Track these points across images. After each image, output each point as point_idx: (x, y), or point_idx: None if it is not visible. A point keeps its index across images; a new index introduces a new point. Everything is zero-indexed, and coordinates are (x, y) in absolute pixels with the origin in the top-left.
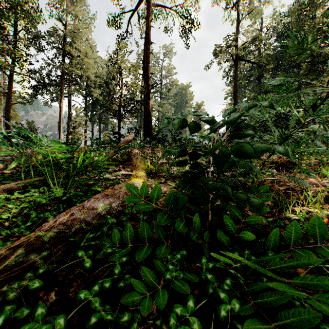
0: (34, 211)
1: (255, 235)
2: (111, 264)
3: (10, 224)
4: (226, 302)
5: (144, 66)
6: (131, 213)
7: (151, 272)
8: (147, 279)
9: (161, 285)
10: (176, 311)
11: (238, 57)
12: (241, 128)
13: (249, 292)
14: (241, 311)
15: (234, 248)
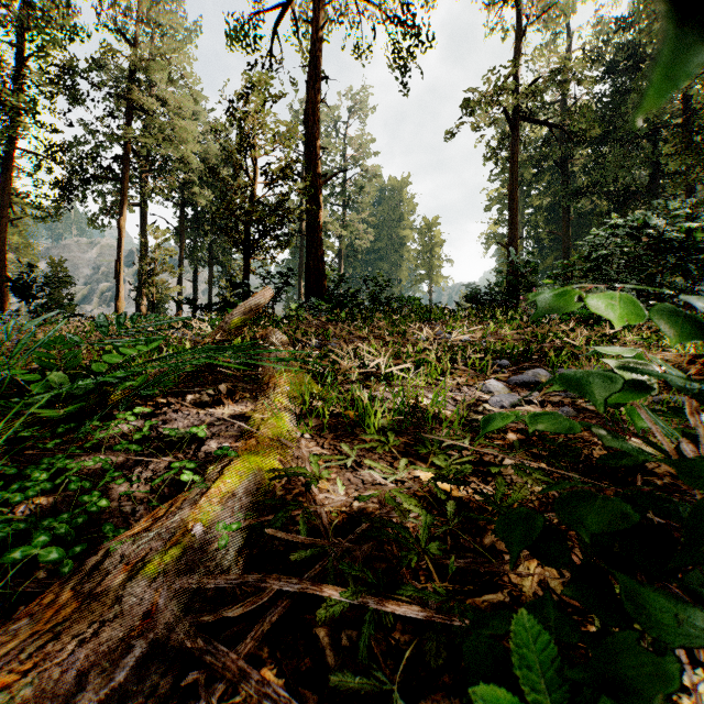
0: None
1: None
2: None
3: None
4: None
5: (306, 130)
6: None
7: None
8: None
9: None
10: None
11: (519, 115)
12: None
13: None
14: None
15: None
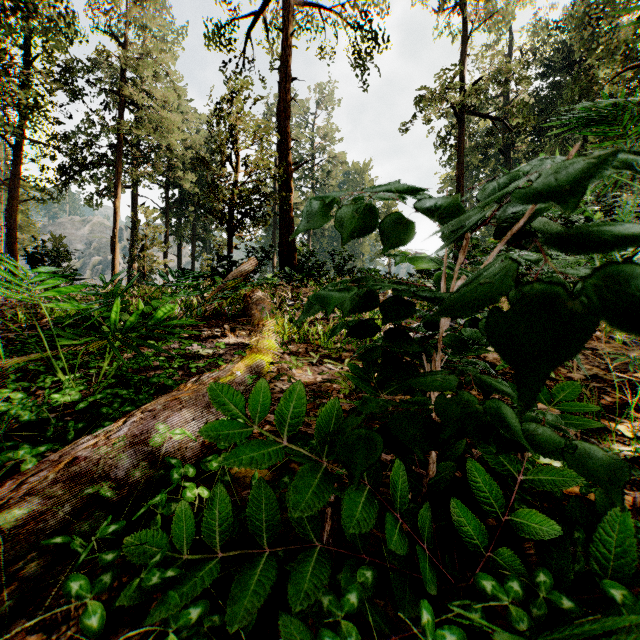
0: None
1: (552, 515)
2: None
3: None
4: None
5: (279, 125)
6: None
7: None
8: None
9: None
10: None
11: (465, 109)
12: (531, 232)
13: None
14: None
15: (499, 553)
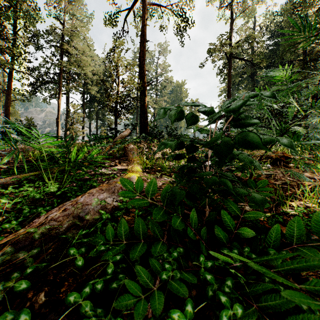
0: (27, 206)
1: (254, 231)
2: (105, 262)
3: (2, 220)
4: (228, 306)
5: (140, 63)
6: (127, 208)
7: (146, 272)
8: (142, 279)
9: (157, 286)
10: (173, 316)
11: (232, 55)
12: (241, 120)
13: (250, 293)
14: (244, 316)
15: (232, 244)
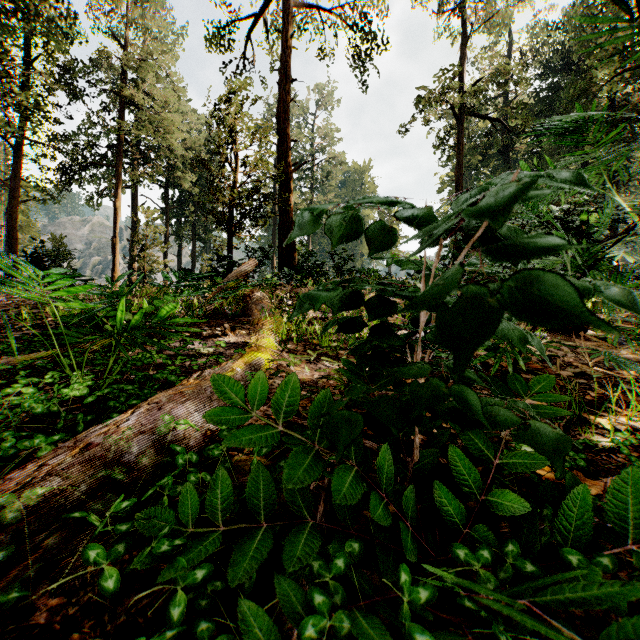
0: (12, 431)
1: (526, 496)
2: None
3: None
4: None
5: (279, 126)
6: None
7: (265, 619)
8: None
9: None
10: None
11: (464, 110)
12: (499, 238)
13: None
14: None
15: (475, 529)
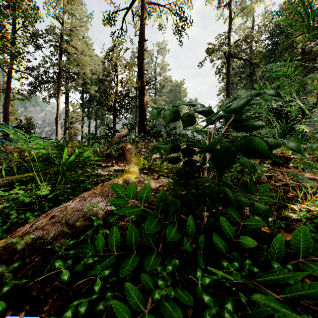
0: (15, 210)
1: (256, 239)
2: None
3: None
4: None
5: (139, 63)
6: None
7: (137, 291)
8: (132, 300)
9: (148, 308)
10: None
11: (230, 55)
12: (242, 121)
13: (253, 315)
14: None
15: (232, 254)
